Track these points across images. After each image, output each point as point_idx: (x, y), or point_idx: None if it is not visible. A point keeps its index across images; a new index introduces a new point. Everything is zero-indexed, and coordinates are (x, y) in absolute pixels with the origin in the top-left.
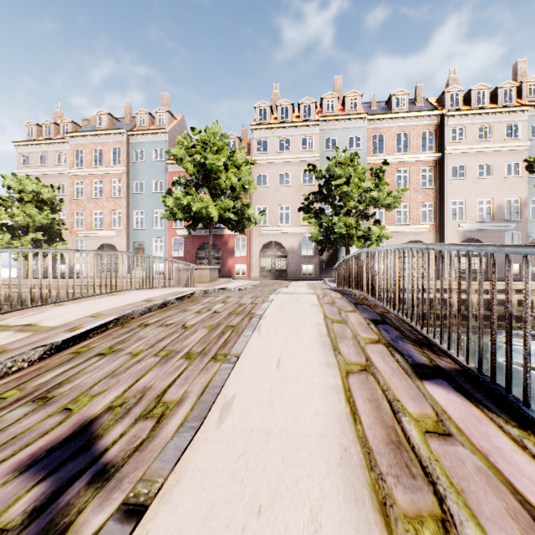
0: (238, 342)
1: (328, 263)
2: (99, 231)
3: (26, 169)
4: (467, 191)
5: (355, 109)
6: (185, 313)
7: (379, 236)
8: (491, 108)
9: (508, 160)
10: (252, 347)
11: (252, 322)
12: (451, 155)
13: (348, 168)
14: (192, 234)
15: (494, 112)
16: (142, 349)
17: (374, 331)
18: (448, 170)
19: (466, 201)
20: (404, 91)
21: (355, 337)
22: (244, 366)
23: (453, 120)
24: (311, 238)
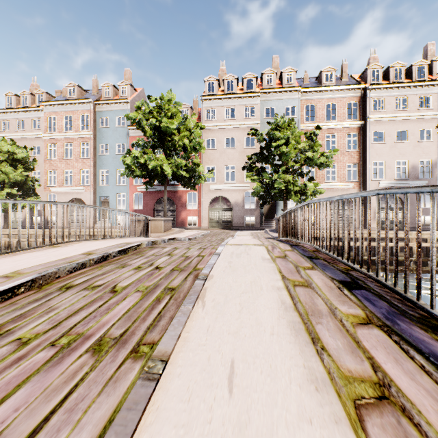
0: (172, 325)
1: (268, 215)
2: (69, 187)
3: (5, 133)
4: (386, 153)
5: (291, 83)
6: (122, 270)
7: (314, 191)
8: (406, 82)
9: (421, 127)
10: (192, 334)
11: (194, 286)
12: (373, 123)
13: (286, 131)
14: (150, 190)
15: (409, 86)
16: (39, 332)
17: (353, 301)
18: (370, 135)
19: (385, 162)
20: (332, 68)
21: (333, 312)
22: (173, 386)
23: (374, 93)
24: (253, 193)
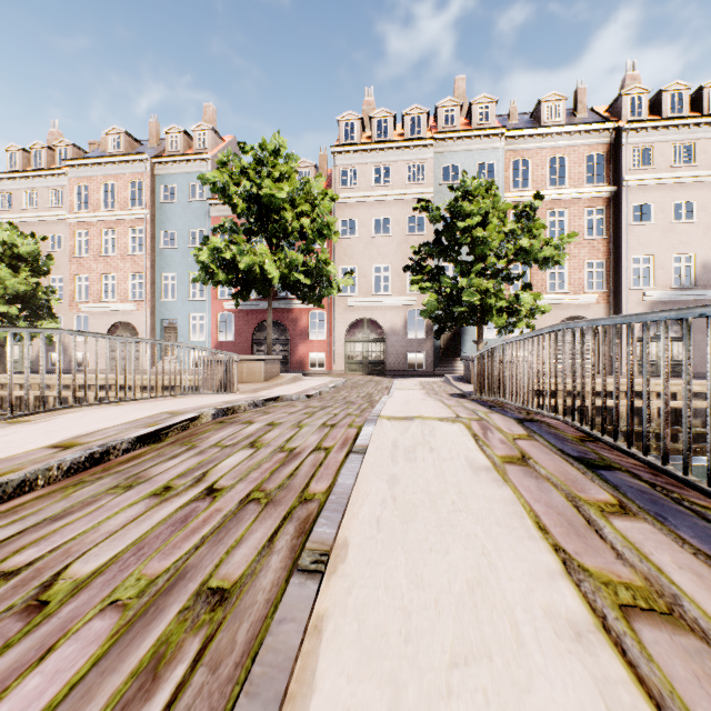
0: None
1: (447, 351)
2: (110, 303)
3: (6, 213)
4: (657, 242)
5: (487, 123)
6: (118, 499)
7: (532, 308)
8: (693, 116)
9: None
10: None
11: (280, 619)
12: (632, 189)
13: (483, 201)
14: (246, 308)
15: (698, 123)
16: None
17: None
18: (627, 210)
19: (654, 258)
20: (559, 95)
21: None
22: None
23: (635, 136)
24: (424, 312)
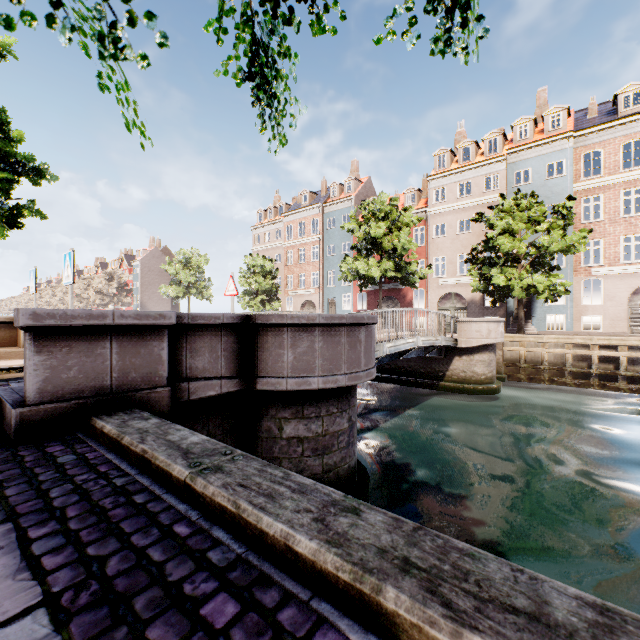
0: None
1: None
2: (302, 290)
3: (257, 246)
4: None
5: (558, 128)
6: None
7: (552, 284)
8: None
9: None
10: None
11: None
12: None
13: (505, 217)
14: (374, 289)
15: None
16: None
17: None
18: None
19: None
20: (638, 84)
21: None
22: None
23: None
24: (474, 290)
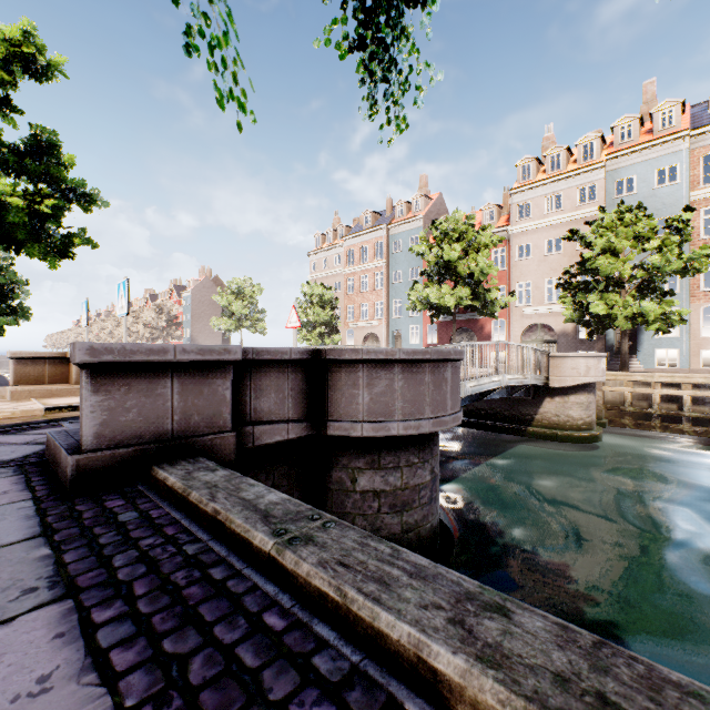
0: None
1: None
2: (364, 321)
3: (315, 273)
4: None
5: (670, 126)
6: None
7: (665, 313)
8: None
9: None
10: None
11: None
12: None
13: (606, 234)
14: (446, 320)
15: None
16: None
17: None
18: None
19: None
20: None
21: None
22: None
23: None
24: (566, 320)
